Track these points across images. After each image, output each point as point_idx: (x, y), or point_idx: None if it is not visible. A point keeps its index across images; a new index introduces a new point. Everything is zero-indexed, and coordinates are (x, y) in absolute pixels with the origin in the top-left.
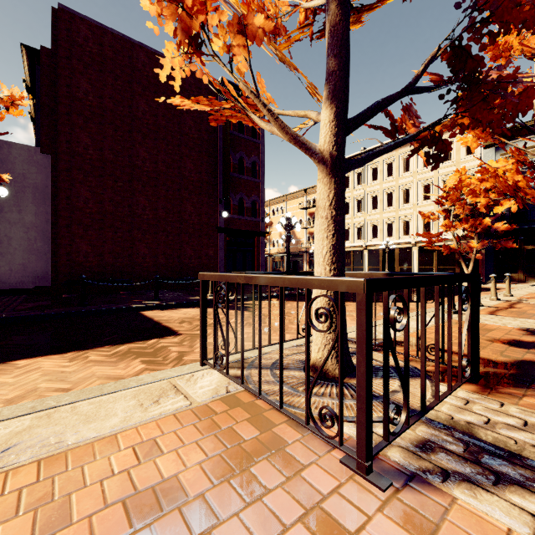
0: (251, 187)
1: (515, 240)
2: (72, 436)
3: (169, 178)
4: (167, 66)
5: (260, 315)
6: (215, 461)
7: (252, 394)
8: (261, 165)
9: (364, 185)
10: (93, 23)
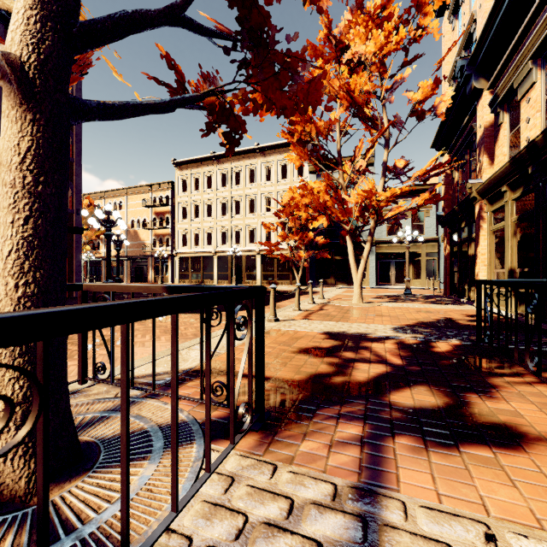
0: None
1: (329, 252)
2: None
3: None
4: None
5: None
6: None
7: None
8: (75, 139)
9: (213, 189)
10: None
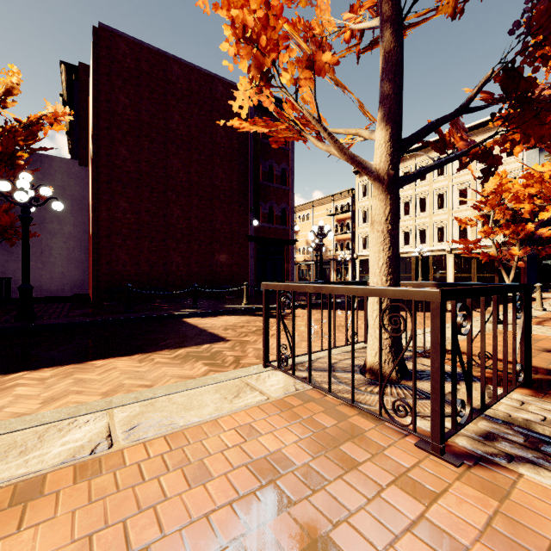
0: (280, 195)
1: None
2: (180, 420)
3: (201, 188)
4: (240, 98)
5: (330, 321)
6: (306, 442)
7: (318, 393)
8: (290, 172)
9: None
10: (130, 40)
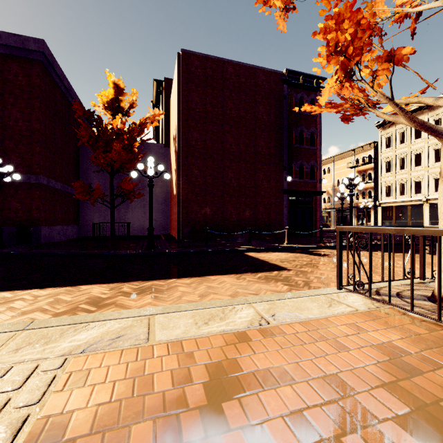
0: (309, 154)
1: None
2: (300, 315)
3: (247, 155)
4: (326, 93)
5: (412, 256)
6: (407, 341)
7: (396, 311)
8: (318, 134)
9: (423, 138)
10: (200, 55)
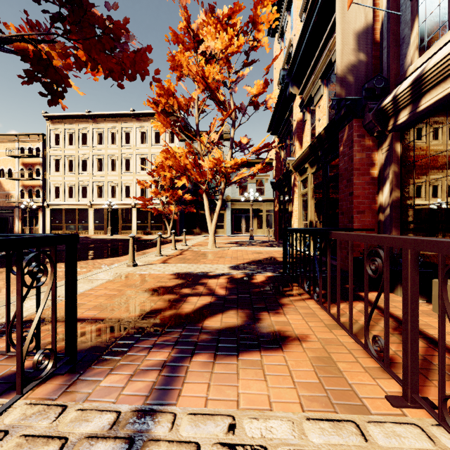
0: None
1: (195, 207)
2: None
3: None
4: None
5: None
6: None
7: None
8: None
9: (89, 146)
10: None
